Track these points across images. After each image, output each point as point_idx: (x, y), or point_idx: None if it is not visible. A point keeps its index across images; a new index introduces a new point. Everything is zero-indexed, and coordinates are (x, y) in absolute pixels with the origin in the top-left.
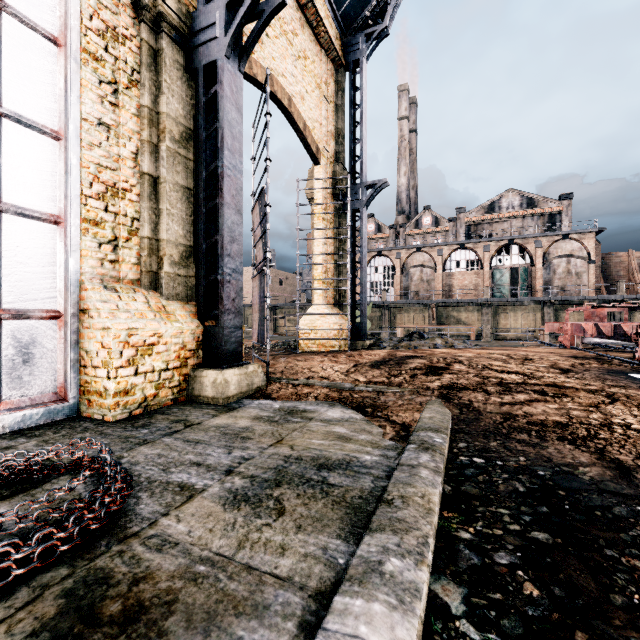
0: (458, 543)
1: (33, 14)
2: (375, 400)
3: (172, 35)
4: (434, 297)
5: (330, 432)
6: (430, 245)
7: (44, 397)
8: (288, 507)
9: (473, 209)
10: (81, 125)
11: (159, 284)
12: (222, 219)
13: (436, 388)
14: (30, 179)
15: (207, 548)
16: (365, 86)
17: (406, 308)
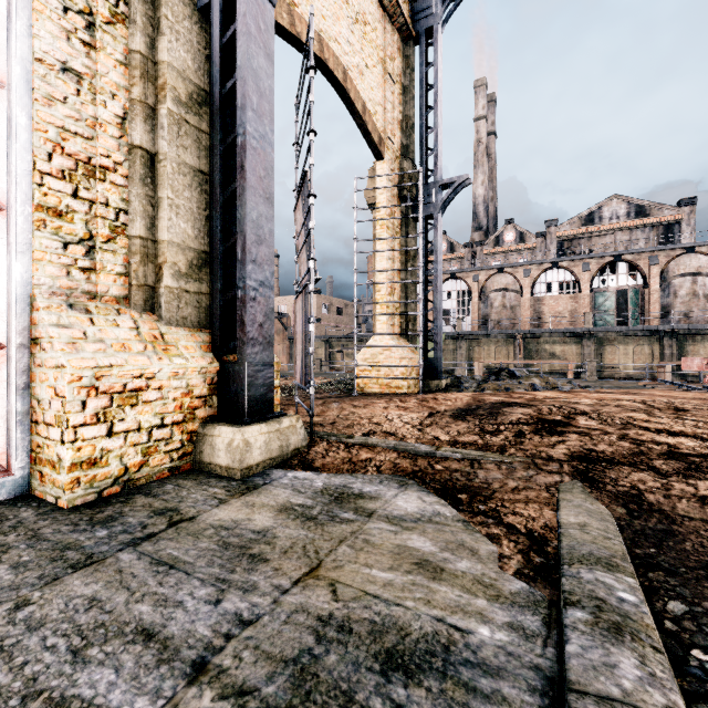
0: None
1: None
2: (470, 477)
3: None
4: (519, 327)
5: (403, 549)
6: (515, 265)
7: None
8: None
9: (567, 221)
10: (33, 68)
11: (157, 303)
12: (243, 209)
13: (564, 458)
14: None
15: None
16: (440, 60)
17: (486, 340)
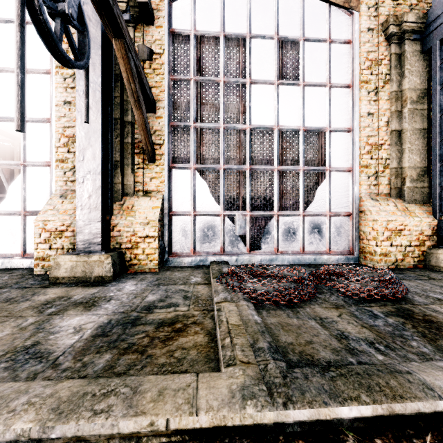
0: None
1: (340, 80)
2: None
3: (411, 37)
4: None
5: None
6: None
7: (344, 251)
8: None
9: None
10: (360, 120)
11: (402, 194)
12: None
13: None
14: (339, 154)
15: None
16: None
17: None
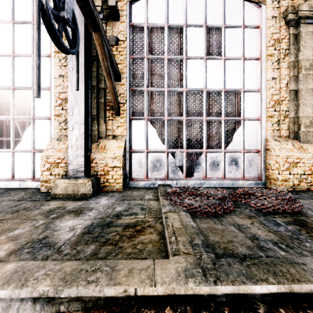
0: None
1: (252, 55)
2: None
3: (305, 21)
4: None
5: None
6: None
7: (254, 178)
8: None
9: None
10: (266, 83)
11: (298, 137)
12: None
13: None
14: (251, 108)
15: None
16: None
17: None
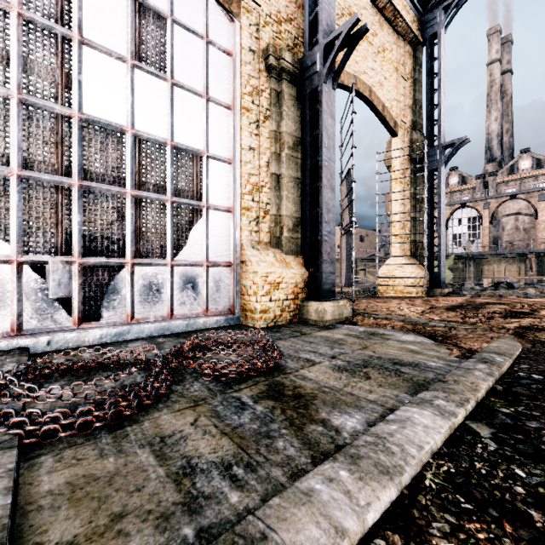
0: (497, 413)
1: (220, 97)
2: (446, 332)
3: (288, 79)
4: (534, 246)
5: (403, 347)
6: (528, 191)
7: (225, 311)
8: (372, 377)
9: None
10: (241, 152)
11: (281, 244)
12: (321, 197)
13: (512, 328)
14: (219, 189)
15: (327, 383)
16: (443, 54)
17: (495, 259)
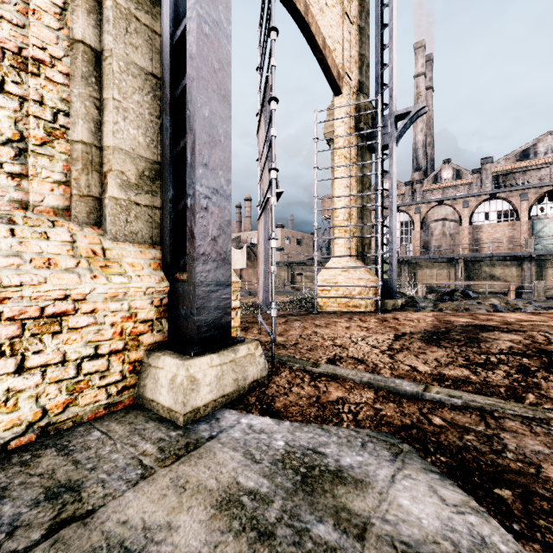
0: None
1: None
2: (495, 447)
3: None
4: (458, 252)
5: None
6: (454, 197)
7: None
8: None
9: (502, 158)
10: None
11: (102, 216)
12: (193, 103)
13: None
14: None
15: None
16: None
17: (428, 263)
